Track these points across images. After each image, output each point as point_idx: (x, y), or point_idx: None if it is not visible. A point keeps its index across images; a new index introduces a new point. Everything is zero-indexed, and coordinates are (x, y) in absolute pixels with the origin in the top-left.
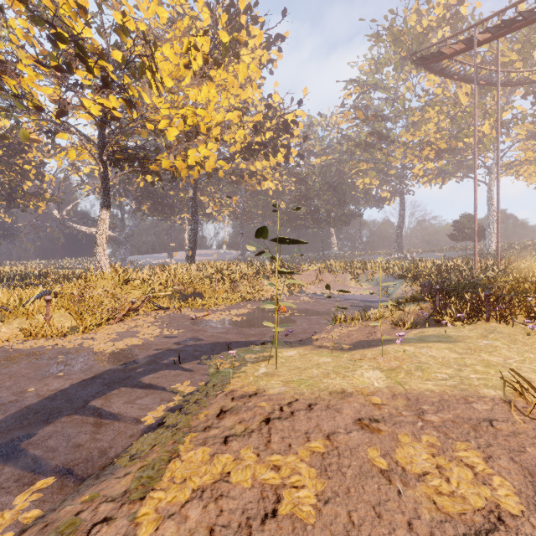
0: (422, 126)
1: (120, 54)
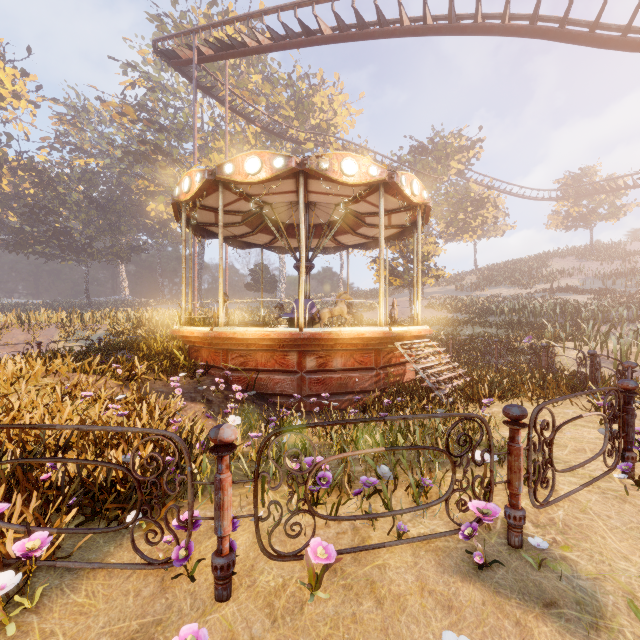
0: (209, 154)
1: None
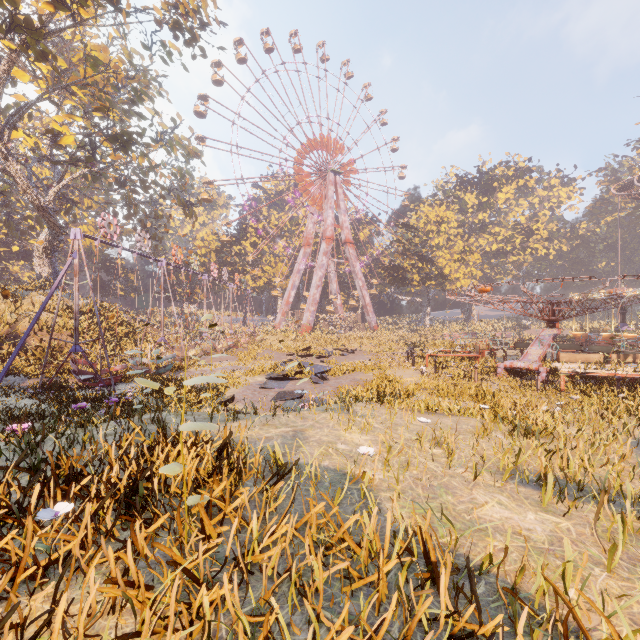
0: None
1: (434, 269)
